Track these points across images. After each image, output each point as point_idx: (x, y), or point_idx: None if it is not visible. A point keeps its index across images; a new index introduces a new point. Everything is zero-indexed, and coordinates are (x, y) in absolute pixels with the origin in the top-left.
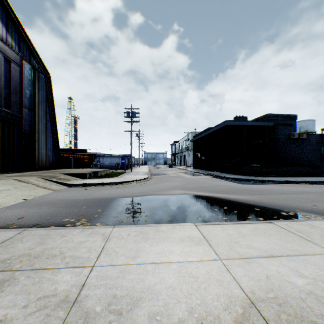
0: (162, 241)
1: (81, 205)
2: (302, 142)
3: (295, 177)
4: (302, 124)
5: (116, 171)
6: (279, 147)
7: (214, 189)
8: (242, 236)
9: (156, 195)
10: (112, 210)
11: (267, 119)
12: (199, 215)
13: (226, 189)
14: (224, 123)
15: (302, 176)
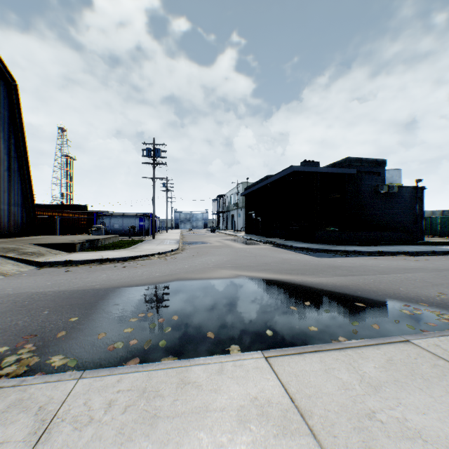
0: (192, 425)
1: (43, 306)
2: (392, 197)
3: (387, 245)
4: (387, 175)
5: (130, 238)
6: (363, 203)
7: (281, 267)
8: (374, 390)
9: (189, 279)
10: (101, 317)
11: (347, 164)
12: (266, 323)
13: (299, 266)
14: (289, 169)
15: (396, 245)
